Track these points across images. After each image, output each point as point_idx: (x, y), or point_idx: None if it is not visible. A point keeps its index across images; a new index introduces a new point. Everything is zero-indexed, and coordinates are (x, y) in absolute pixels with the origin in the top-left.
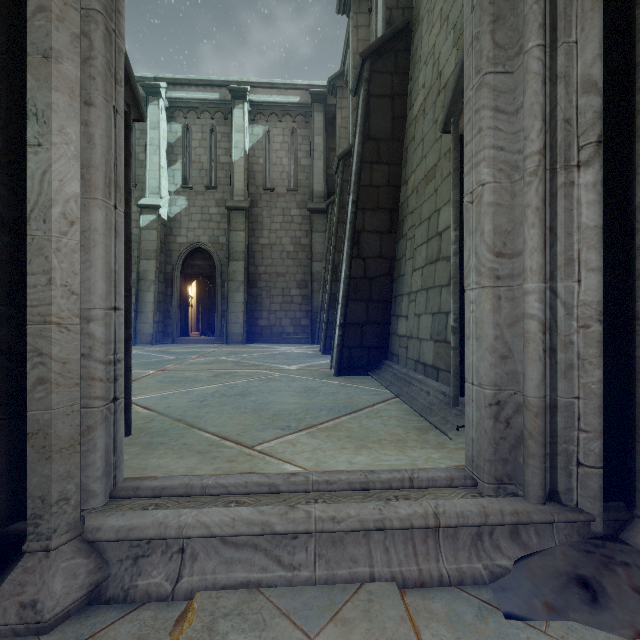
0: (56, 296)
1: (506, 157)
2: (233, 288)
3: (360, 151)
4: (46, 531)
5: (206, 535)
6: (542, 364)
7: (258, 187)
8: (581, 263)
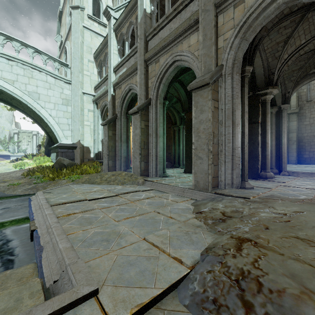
0: (285, 151)
1: None
2: (290, 143)
3: None
4: (284, 170)
5: (300, 172)
6: None
7: (303, 101)
8: None
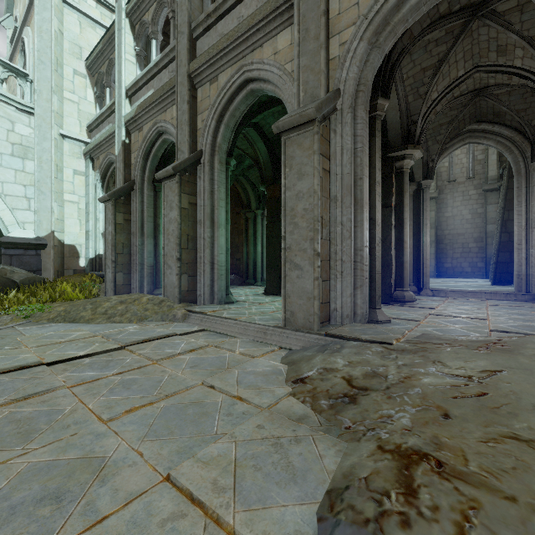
0: (427, 256)
1: (521, 224)
2: None
3: (506, 184)
4: (426, 287)
5: (450, 291)
6: (525, 266)
7: (443, 181)
8: (534, 246)
